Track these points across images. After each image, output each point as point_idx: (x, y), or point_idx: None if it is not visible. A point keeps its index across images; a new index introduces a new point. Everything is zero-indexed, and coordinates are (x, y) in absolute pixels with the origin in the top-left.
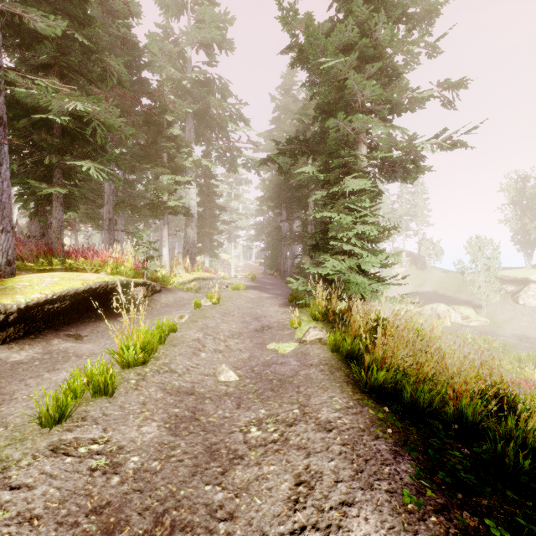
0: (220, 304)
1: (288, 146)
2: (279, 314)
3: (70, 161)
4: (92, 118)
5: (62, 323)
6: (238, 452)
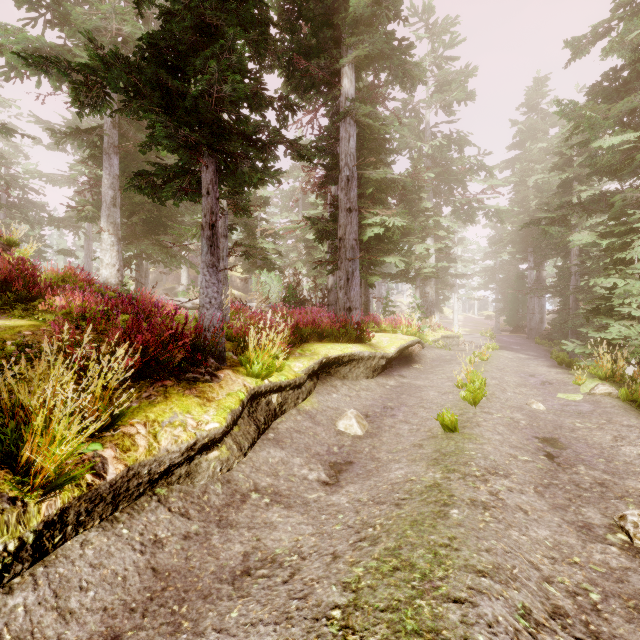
0: (488, 361)
1: (558, 211)
2: (553, 374)
3: (379, 255)
4: (394, 224)
5: (388, 367)
6: (574, 428)
